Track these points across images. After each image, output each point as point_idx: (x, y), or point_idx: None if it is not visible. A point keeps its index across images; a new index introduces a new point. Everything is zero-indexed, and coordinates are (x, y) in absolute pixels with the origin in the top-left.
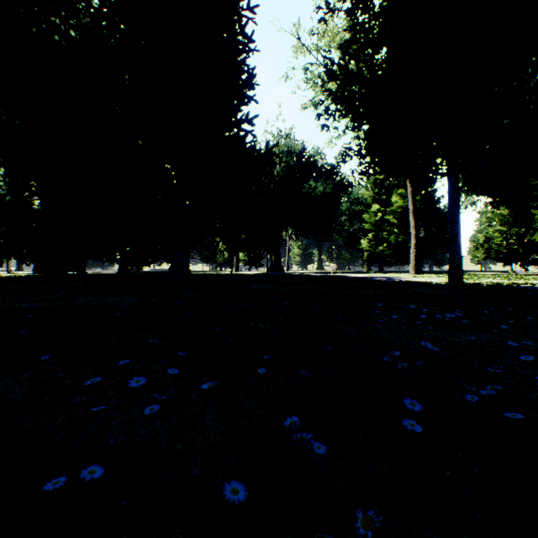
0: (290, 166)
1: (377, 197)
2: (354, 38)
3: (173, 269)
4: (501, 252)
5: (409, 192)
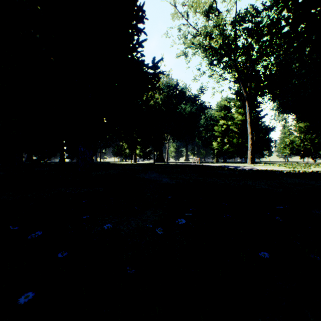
0: (169, 95)
1: (222, 115)
2: (212, 6)
3: (79, 160)
4: (300, 150)
5: (247, 110)
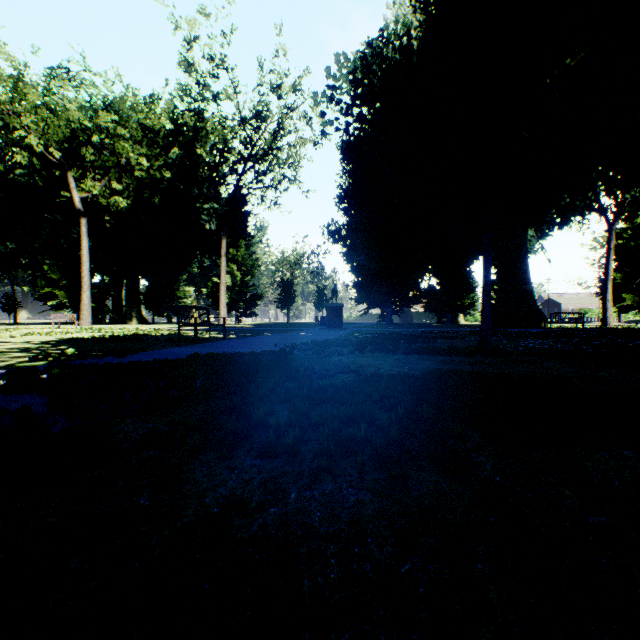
0: None
1: None
2: None
3: None
4: None
5: None
